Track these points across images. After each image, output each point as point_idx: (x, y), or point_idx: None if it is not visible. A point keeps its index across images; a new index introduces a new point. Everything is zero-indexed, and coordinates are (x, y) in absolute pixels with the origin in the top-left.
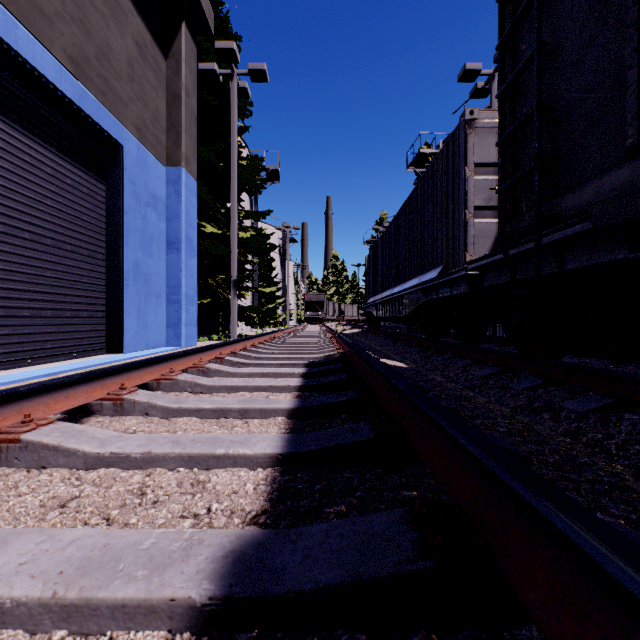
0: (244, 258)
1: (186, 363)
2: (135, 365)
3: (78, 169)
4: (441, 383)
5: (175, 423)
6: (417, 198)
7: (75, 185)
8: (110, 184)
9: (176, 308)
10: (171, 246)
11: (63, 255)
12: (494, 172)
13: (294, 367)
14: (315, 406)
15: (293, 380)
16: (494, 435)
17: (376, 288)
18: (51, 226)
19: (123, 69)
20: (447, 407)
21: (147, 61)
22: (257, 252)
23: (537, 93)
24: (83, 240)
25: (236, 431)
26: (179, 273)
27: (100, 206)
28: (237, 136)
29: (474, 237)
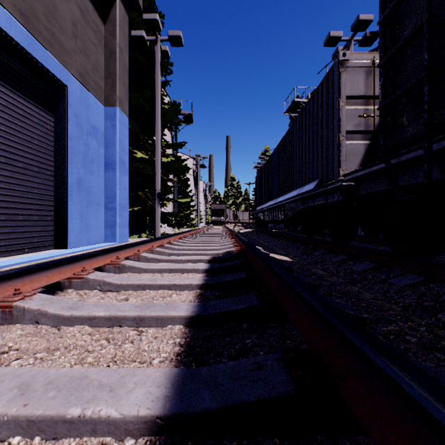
0: (166, 177)
1: (103, 260)
2: (41, 267)
3: (29, 103)
4: (324, 277)
5: (62, 335)
6: (296, 129)
7: (26, 115)
8: (57, 116)
9: (112, 213)
10: (108, 166)
11: (15, 171)
12: (362, 103)
13: (199, 262)
14: (214, 314)
15: (196, 278)
16: (439, 370)
17: (263, 199)
18: (4, 147)
19: (68, 27)
20: (353, 315)
21: (88, 23)
22: (175, 172)
23: (427, 6)
24: (34, 159)
25: (123, 350)
26: (114, 187)
27: (49, 133)
28: (161, 88)
29: (346, 155)
